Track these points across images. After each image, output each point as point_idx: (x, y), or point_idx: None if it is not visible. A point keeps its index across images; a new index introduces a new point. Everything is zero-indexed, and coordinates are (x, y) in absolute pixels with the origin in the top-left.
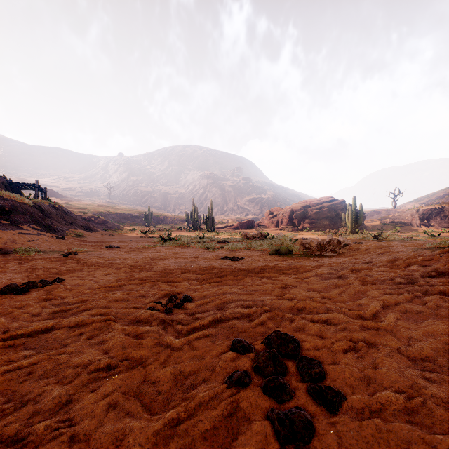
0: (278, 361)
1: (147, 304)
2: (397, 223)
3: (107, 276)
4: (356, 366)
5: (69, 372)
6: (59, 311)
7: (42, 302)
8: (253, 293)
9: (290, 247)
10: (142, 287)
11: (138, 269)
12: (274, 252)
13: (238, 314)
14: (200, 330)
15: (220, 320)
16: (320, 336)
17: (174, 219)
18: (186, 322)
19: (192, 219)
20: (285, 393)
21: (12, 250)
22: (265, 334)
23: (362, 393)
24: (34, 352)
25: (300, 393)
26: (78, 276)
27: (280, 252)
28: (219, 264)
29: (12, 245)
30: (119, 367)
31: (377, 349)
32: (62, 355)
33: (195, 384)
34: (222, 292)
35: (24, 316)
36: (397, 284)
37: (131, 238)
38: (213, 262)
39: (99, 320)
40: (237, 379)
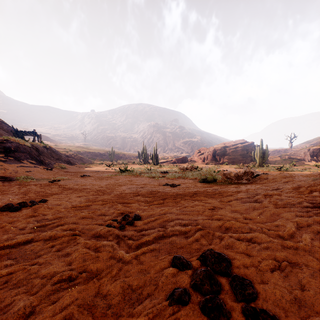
0: (213, 280)
1: (106, 222)
2: (293, 159)
3: (79, 198)
4: (284, 286)
5: (37, 282)
6: (39, 226)
7: (28, 218)
8: (188, 213)
9: (214, 176)
10: (104, 207)
11: (102, 192)
12: (203, 180)
13: (177, 232)
14: (147, 245)
15: (163, 236)
16: (247, 254)
17: (130, 156)
18: (136, 238)
19: (142, 156)
20: (223, 315)
21: (15, 178)
22: (200, 251)
23: (295, 318)
24: (13, 262)
25: (236, 315)
26: (58, 197)
27: (207, 181)
28: (161, 190)
29: (15, 175)
30: (78, 279)
31: (299, 268)
32: (34, 266)
33: (141, 298)
34: (164, 212)
35: (12, 230)
36: (305, 208)
37: (99, 169)
38: (157, 188)
39: (68, 235)
40: (178, 297)
